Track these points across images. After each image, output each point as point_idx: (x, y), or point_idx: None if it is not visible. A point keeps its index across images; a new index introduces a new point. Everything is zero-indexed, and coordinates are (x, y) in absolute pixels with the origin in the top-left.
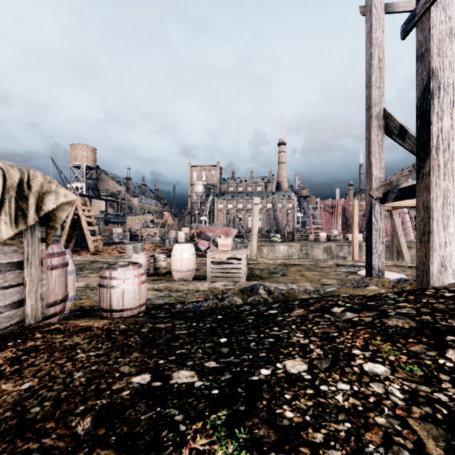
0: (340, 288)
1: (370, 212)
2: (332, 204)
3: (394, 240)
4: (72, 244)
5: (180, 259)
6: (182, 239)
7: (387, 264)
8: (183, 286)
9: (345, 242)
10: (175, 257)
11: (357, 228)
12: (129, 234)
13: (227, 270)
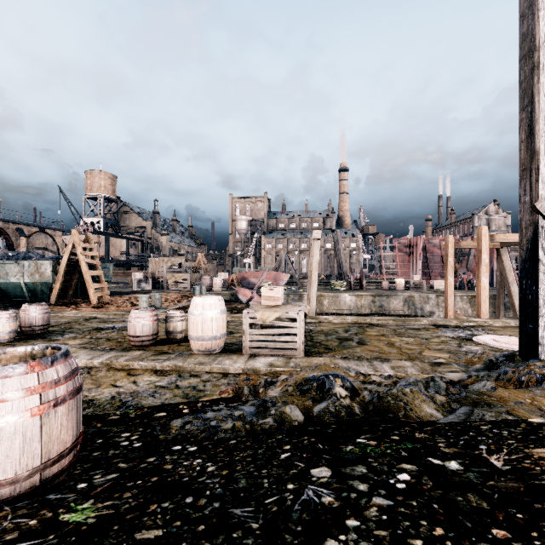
0: (497, 388)
1: (532, 242)
2: (409, 242)
3: (502, 289)
4: (70, 293)
5: (201, 320)
6: (218, 286)
7: (508, 324)
8: (201, 367)
9: (430, 290)
10: (194, 317)
11: (452, 273)
12: (151, 280)
13: (275, 337)
